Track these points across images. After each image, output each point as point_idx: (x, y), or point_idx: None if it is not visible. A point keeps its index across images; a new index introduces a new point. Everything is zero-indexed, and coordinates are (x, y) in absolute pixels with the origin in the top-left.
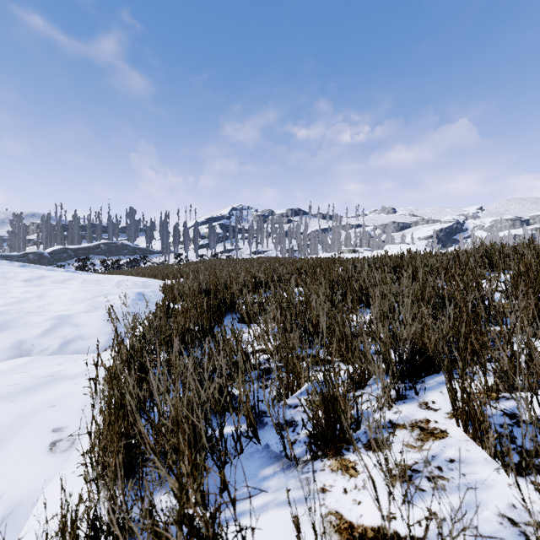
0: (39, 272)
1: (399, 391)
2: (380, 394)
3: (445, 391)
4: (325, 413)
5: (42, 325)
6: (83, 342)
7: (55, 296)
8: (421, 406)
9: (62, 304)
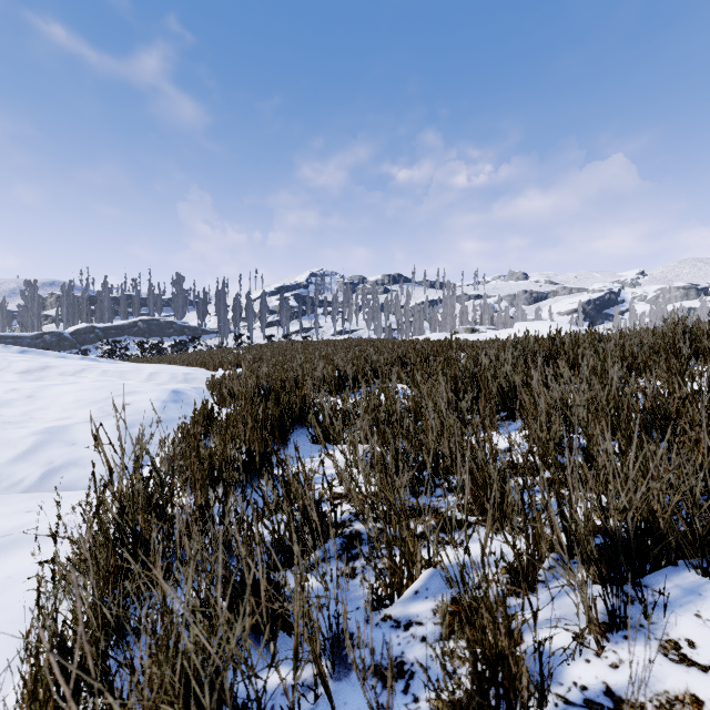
0: (42, 361)
1: (614, 612)
2: (569, 608)
3: (707, 613)
4: (480, 696)
5: (20, 443)
6: (78, 470)
7: (52, 397)
8: (666, 652)
9: (59, 408)
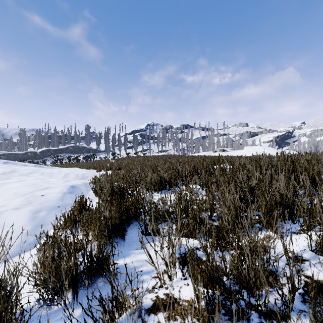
0: (13, 168)
1: None
2: None
3: None
4: None
5: None
6: None
7: (2, 191)
8: None
9: (3, 199)
